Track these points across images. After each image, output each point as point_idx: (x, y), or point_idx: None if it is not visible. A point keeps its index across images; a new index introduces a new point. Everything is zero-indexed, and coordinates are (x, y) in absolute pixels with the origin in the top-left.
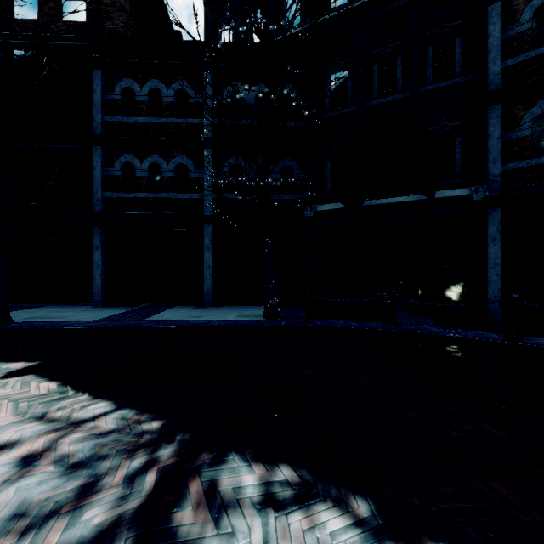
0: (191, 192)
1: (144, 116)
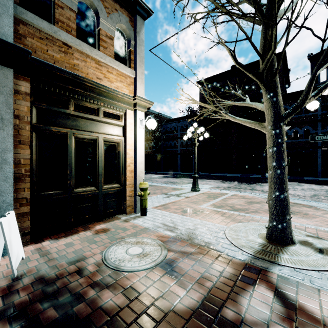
0: None
1: None
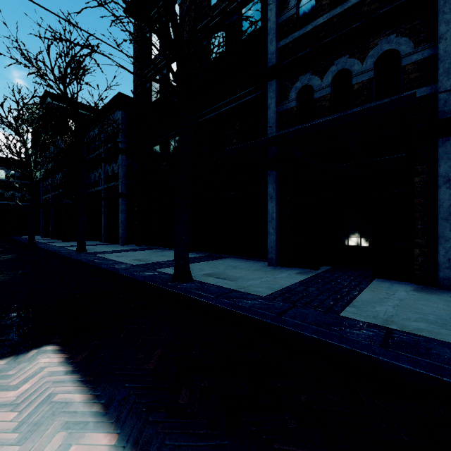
0: (406, 91)
1: (325, 13)
